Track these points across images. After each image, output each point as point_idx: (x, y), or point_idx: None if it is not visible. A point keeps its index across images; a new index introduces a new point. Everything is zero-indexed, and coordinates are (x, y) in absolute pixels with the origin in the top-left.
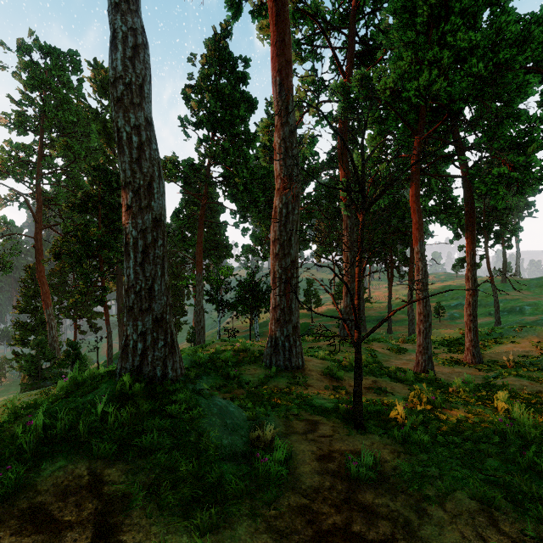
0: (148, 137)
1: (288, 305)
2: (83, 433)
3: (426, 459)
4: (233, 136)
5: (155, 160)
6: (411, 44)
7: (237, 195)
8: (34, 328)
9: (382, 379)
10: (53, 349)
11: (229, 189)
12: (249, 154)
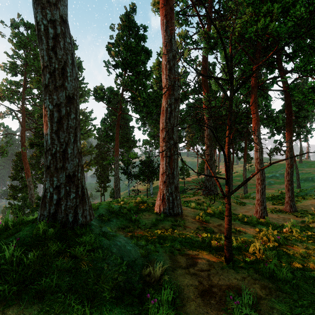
0: (62, 31)
1: (171, 172)
2: None
3: (297, 297)
4: (137, 73)
5: (69, 51)
6: (250, 5)
7: (139, 108)
8: (20, 189)
9: (235, 222)
10: (32, 201)
11: (135, 106)
12: (146, 83)
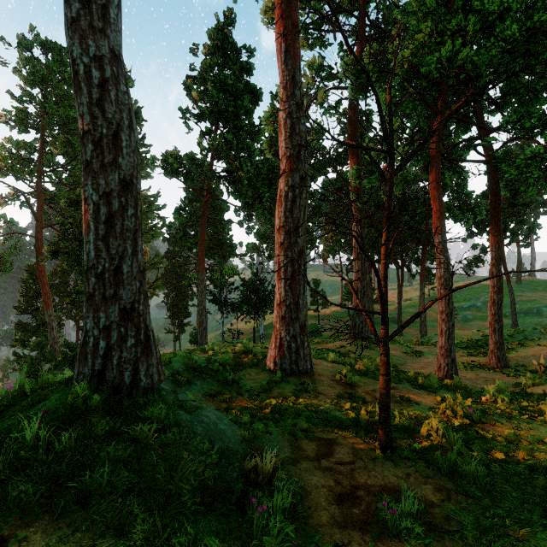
0: (113, 74)
1: (294, 301)
2: (3, 467)
3: (490, 504)
4: (237, 128)
5: (124, 105)
6: (429, 16)
7: (240, 190)
8: (35, 329)
9: (401, 385)
10: (54, 350)
11: (233, 185)
12: (253, 147)
